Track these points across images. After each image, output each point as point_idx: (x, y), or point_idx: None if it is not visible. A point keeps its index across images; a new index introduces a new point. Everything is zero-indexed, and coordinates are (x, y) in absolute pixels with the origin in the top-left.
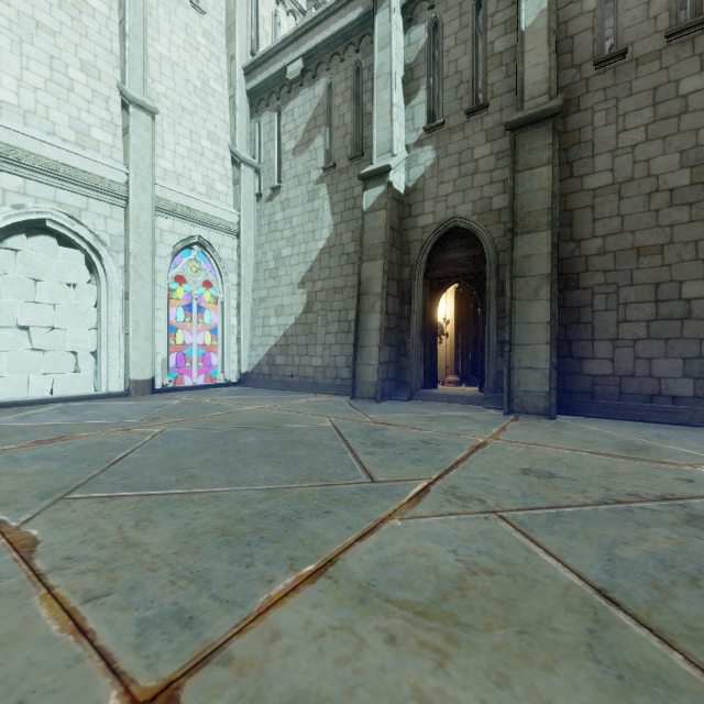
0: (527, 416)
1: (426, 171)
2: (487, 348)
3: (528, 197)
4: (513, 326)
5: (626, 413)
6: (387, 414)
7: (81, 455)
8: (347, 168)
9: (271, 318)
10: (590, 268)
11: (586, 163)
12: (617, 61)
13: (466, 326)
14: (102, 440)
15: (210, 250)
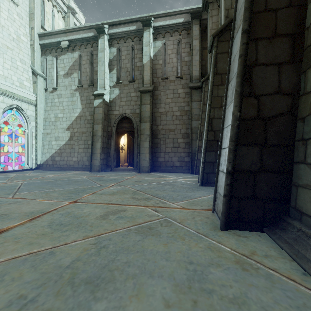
0: (143, 173)
1: (116, 96)
2: (134, 154)
3: (144, 112)
4: (140, 148)
5: (166, 171)
6: (103, 174)
7: (2, 188)
8: (87, 88)
9: (53, 141)
10: (160, 133)
11: (159, 105)
12: (166, 79)
13: (131, 146)
14: (1, 186)
15: (22, 111)
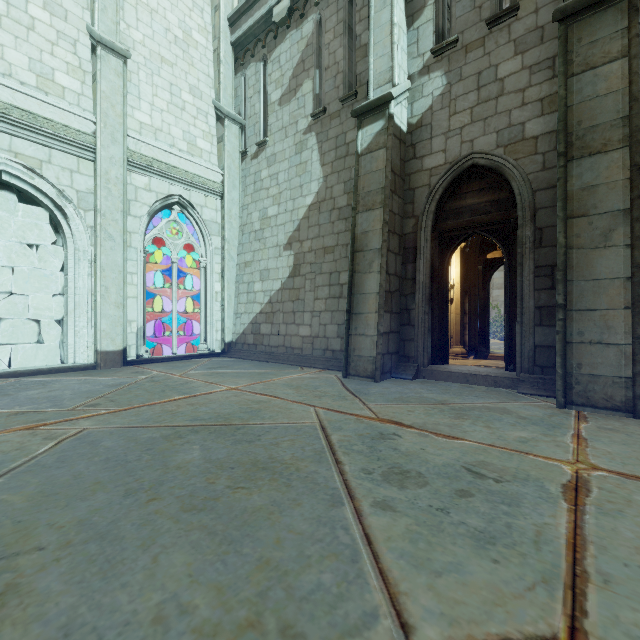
0: (595, 411)
1: (434, 101)
2: (520, 315)
3: (589, 106)
4: (568, 284)
5: None
6: (393, 402)
7: None
8: (338, 112)
9: (256, 283)
10: None
11: None
12: None
13: (474, 290)
14: None
15: (192, 211)
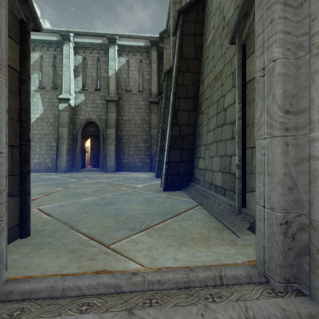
0: (110, 172)
1: (82, 102)
2: (100, 156)
3: (110, 119)
4: (106, 150)
5: (130, 170)
6: (72, 174)
7: None
8: (50, 90)
9: None
10: (124, 138)
11: (123, 113)
12: (129, 92)
13: (94, 149)
14: None
15: None
